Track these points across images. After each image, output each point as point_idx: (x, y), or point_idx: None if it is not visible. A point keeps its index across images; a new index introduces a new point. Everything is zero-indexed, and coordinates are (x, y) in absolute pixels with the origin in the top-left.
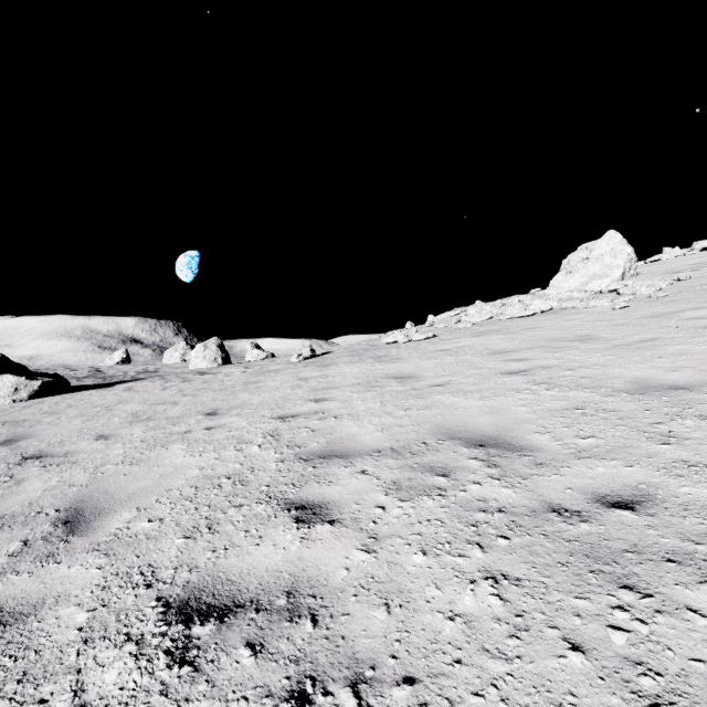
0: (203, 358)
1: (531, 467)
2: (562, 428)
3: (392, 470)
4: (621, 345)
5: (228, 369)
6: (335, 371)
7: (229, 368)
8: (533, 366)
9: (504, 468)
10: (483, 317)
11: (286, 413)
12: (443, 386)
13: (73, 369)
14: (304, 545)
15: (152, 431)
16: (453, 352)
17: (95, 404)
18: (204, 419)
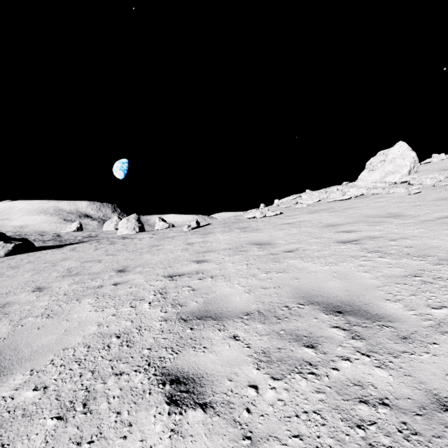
0: (126, 227)
1: (397, 342)
2: (410, 295)
3: (261, 336)
4: (426, 220)
5: (141, 235)
6: (212, 238)
7: (142, 234)
8: (361, 236)
9: (369, 341)
10: (314, 200)
11: (175, 272)
12: (293, 251)
13: (42, 235)
14: (173, 443)
15: (75, 285)
16: (296, 225)
17: (46, 261)
18: (115, 275)
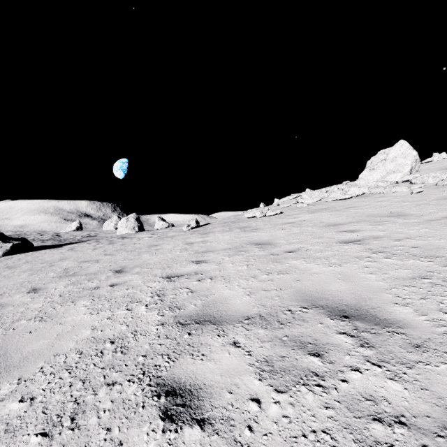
0: (126, 227)
1: (410, 350)
2: (420, 299)
3: (263, 343)
4: (431, 220)
5: (140, 235)
6: (212, 238)
7: (141, 234)
8: (364, 236)
9: (379, 350)
10: (314, 199)
11: (173, 273)
12: (295, 252)
13: (42, 234)
14: None
15: (71, 286)
16: (297, 225)
17: (44, 261)
18: (112, 276)
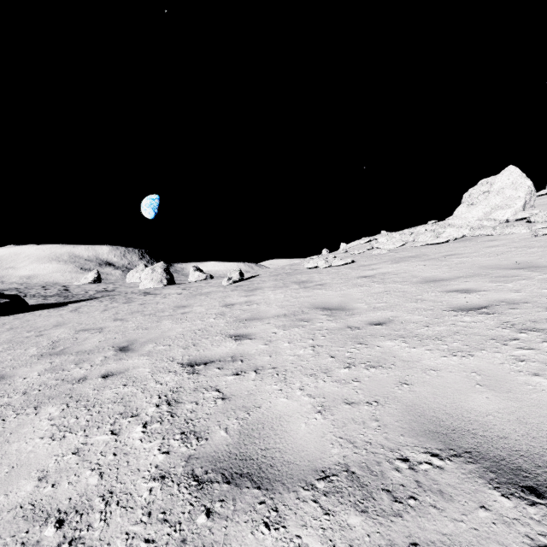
0: (151, 279)
1: None
2: None
3: None
4: None
5: (168, 290)
6: (260, 297)
7: (170, 289)
8: (490, 300)
9: None
10: (396, 244)
11: (199, 357)
12: (385, 324)
13: (46, 288)
14: None
15: (49, 373)
16: (379, 279)
17: (33, 327)
18: (112, 357)
